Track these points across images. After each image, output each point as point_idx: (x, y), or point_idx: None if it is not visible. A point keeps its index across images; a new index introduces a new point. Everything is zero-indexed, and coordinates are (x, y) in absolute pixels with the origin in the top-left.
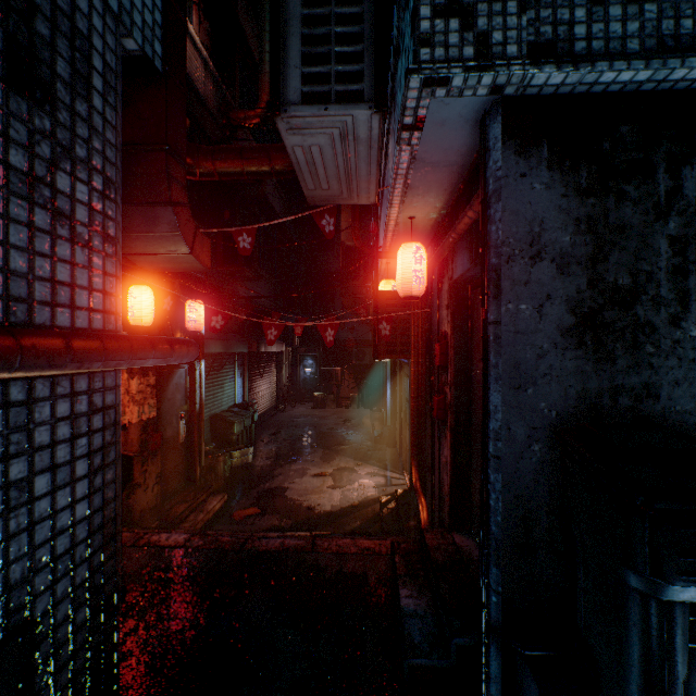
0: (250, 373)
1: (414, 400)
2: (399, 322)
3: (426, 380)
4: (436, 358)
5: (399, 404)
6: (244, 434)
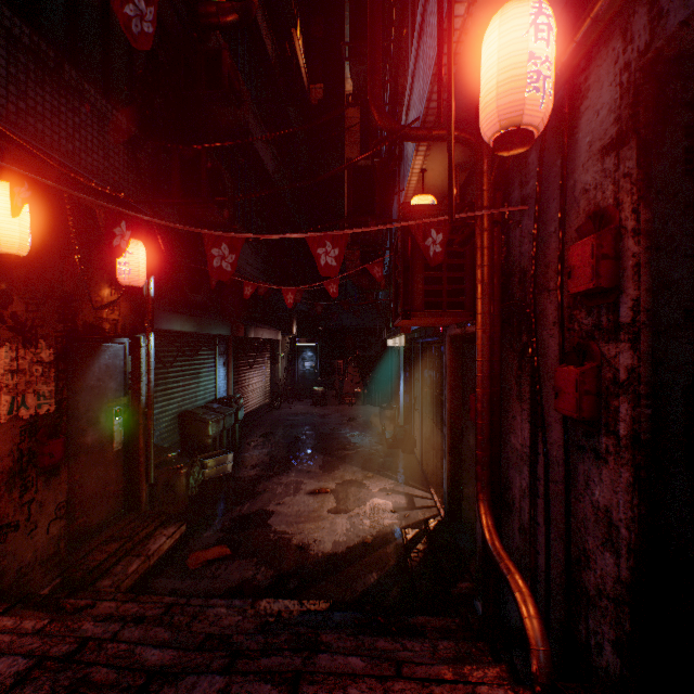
0: (237, 363)
1: (484, 383)
2: (445, 257)
3: (502, 347)
4: (577, 275)
5: (420, 398)
6: (223, 436)
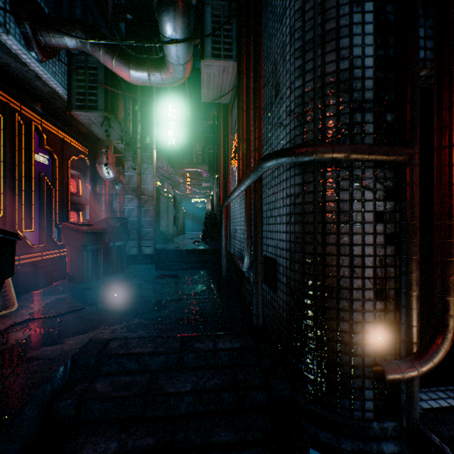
0: None
1: None
2: None
3: None
4: None
5: None
6: None
